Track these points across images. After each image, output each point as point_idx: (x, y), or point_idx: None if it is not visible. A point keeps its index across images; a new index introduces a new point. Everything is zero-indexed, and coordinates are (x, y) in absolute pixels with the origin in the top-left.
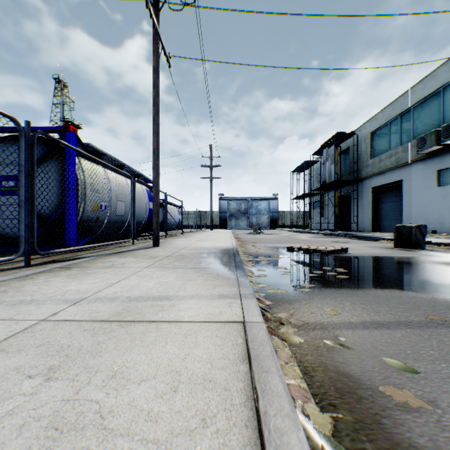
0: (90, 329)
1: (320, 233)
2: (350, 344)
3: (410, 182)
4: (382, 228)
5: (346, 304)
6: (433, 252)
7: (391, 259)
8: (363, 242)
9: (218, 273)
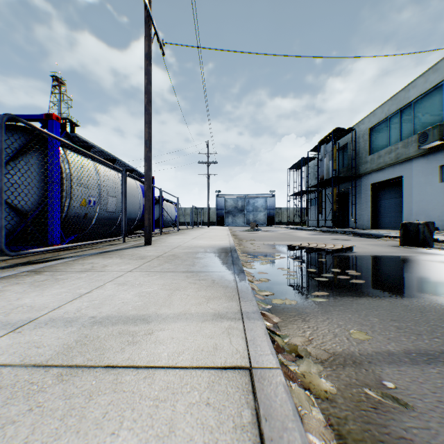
0: (8, 385)
1: (319, 230)
2: (405, 396)
3: (410, 178)
4: (381, 225)
5: (375, 322)
6: (443, 251)
7: (403, 259)
8: (365, 240)
9: (213, 280)
